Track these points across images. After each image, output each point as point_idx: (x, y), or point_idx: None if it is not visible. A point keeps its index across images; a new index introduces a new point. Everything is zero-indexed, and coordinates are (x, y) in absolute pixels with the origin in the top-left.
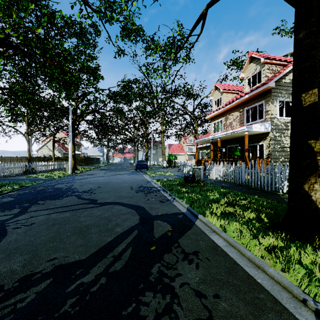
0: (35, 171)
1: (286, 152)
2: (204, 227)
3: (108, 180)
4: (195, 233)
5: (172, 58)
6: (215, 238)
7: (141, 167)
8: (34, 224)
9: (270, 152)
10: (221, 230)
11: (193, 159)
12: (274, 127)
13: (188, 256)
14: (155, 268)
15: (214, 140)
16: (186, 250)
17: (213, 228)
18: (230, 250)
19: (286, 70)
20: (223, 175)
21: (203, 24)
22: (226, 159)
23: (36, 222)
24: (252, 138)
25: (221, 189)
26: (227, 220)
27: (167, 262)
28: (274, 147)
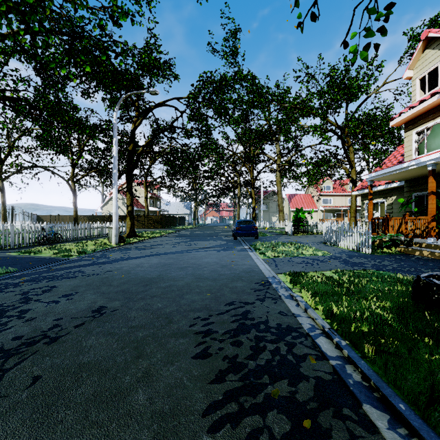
0: (62, 238)
1: None
2: None
3: (163, 269)
4: None
5: None
6: None
7: (244, 233)
8: None
9: None
10: None
11: (331, 218)
12: None
13: None
14: None
15: None
16: None
17: None
18: None
19: None
20: None
21: None
22: None
23: None
24: None
25: None
26: None
27: None
28: None
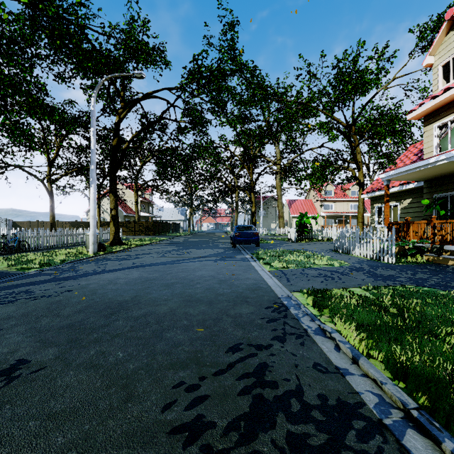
0: (28, 247)
1: None
2: None
3: (142, 286)
4: None
5: None
6: None
7: (244, 239)
8: None
9: None
10: None
11: (333, 224)
12: None
13: None
14: None
15: None
16: None
17: None
18: None
19: None
20: None
21: None
22: None
23: None
24: None
25: None
26: None
27: None
28: None
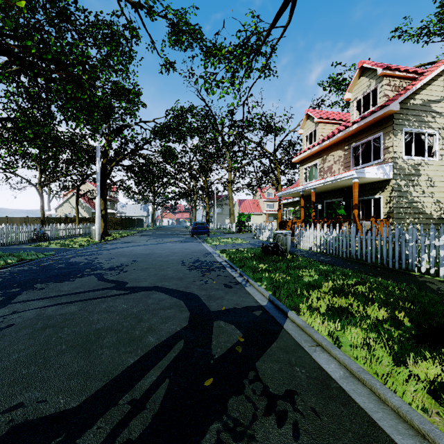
0: (48, 237)
1: (416, 209)
2: (300, 335)
3: (150, 250)
4: (285, 349)
5: (244, 64)
6: (322, 360)
7: (199, 231)
8: (13, 326)
9: (391, 210)
10: (331, 342)
11: (273, 220)
12: (397, 171)
13: (275, 404)
14: (210, 436)
15: (305, 193)
16: (272, 389)
17: (316, 338)
18: (354, 388)
19: (416, 86)
20: (321, 244)
21: (292, 8)
22: (324, 220)
23: (17, 322)
24: (363, 188)
25: (321, 265)
26: (339, 322)
27: (235, 418)
28: (397, 202)
